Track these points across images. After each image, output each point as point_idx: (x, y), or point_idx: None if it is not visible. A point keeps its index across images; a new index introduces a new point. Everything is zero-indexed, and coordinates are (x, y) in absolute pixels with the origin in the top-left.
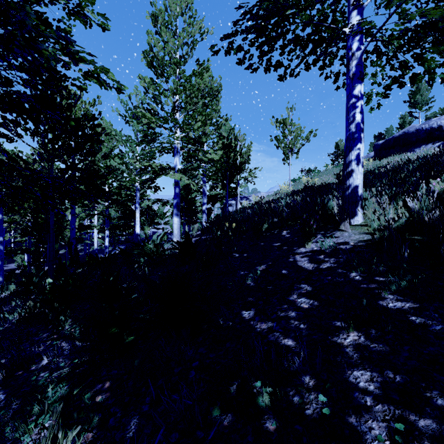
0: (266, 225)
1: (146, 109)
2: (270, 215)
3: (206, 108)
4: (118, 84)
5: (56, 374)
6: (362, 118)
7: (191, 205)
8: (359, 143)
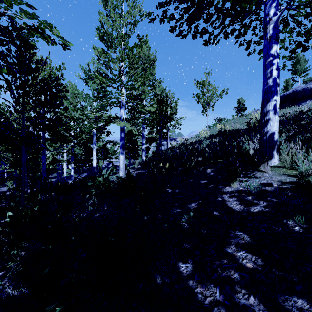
0: (193, 163)
1: (99, 72)
2: (195, 155)
3: (144, 72)
4: (63, 40)
5: None
6: (278, 74)
7: (134, 144)
8: (276, 95)
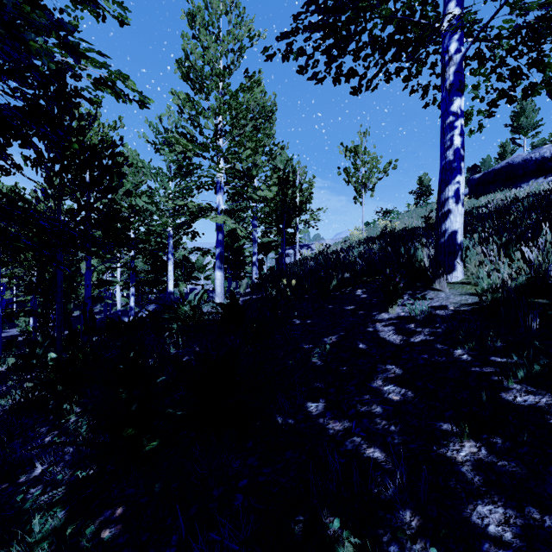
0: (335, 281)
1: (181, 133)
2: (339, 269)
3: (257, 132)
4: (141, 95)
5: (46, 498)
6: (462, 142)
7: (238, 255)
8: (459, 175)
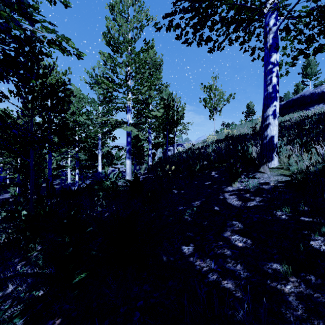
0: (198, 166)
1: (105, 77)
2: (201, 159)
3: (151, 76)
4: (78, 51)
5: (9, 313)
6: (277, 81)
7: (140, 150)
8: (275, 101)
